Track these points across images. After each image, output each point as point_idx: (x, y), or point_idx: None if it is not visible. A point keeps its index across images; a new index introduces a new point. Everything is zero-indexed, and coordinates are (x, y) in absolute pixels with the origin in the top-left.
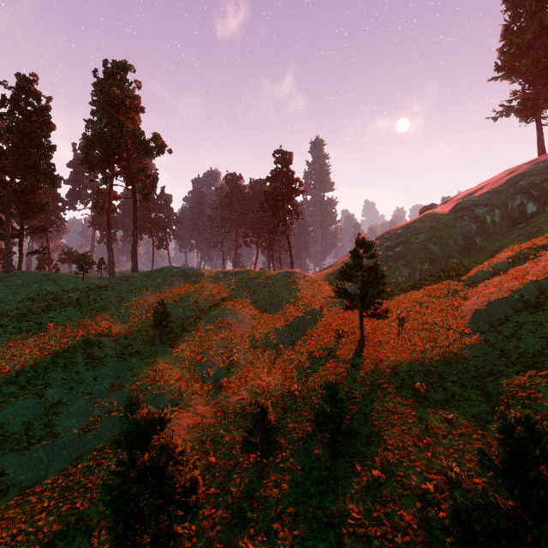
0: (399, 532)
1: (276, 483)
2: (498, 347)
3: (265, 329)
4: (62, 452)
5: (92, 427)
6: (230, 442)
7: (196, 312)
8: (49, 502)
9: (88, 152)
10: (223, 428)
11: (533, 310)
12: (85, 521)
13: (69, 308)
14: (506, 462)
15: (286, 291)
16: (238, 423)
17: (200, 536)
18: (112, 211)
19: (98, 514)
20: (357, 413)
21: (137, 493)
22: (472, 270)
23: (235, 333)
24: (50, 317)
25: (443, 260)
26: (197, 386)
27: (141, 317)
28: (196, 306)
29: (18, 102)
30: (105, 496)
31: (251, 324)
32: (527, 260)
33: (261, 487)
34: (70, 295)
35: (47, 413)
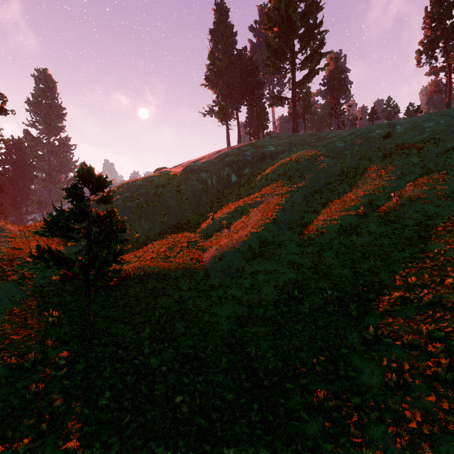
0: None
1: None
2: (245, 302)
3: None
4: None
5: None
6: None
7: None
8: None
9: None
10: None
11: (259, 258)
12: None
13: None
14: None
15: None
16: None
17: None
18: None
19: None
20: None
21: None
22: (204, 223)
23: None
24: None
25: (179, 214)
26: None
27: None
28: None
29: None
30: None
31: None
32: (241, 215)
33: None
34: None
35: None
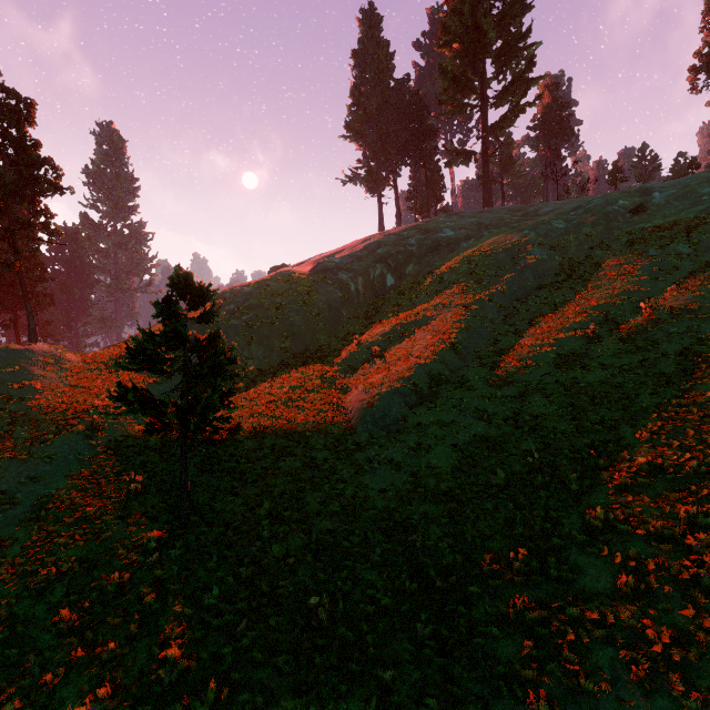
0: None
1: None
2: (407, 468)
3: None
4: None
5: None
6: None
7: None
8: None
9: None
10: None
11: (429, 404)
12: None
13: None
14: None
15: None
16: None
17: None
18: None
19: None
20: None
21: None
22: (346, 349)
23: None
24: None
25: (308, 336)
26: None
27: None
28: None
29: None
30: None
31: None
32: (402, 338)
33: None
34: None
35: None
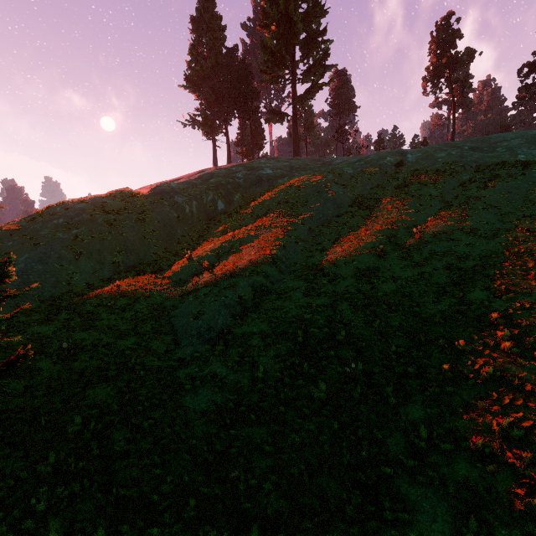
0: None
1: None
2: (231, 384)
3: None
4: None
5: None
6: None
7: None
8: None
9: None
10: None
11: (252, 315)
12: None
13: None
14: None
15: None
16: None
17: None
18: None
19: None
20: None
21: None
22: (177, 263)
23: None
24: None
25: (142, 251)
26: None
27: None
28: None
29: None
30: None
31: None
32: (229, 254)
33: None
34: None
35: None
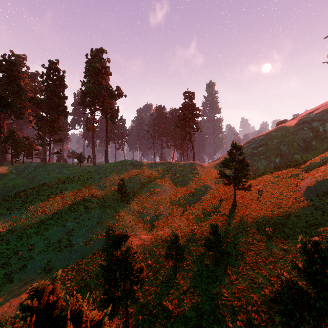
0: (250, 305)
1: (183, 276)
2: (321, 209)
3: (178, 195)
4: (75, 254)
5: (89, 242)
6: (159, 254)
7: (140, 185)
8: (71, 276)
9: (83, 99)
10: (155, 247)
11: None
12: (88, 286)
13: (75, 182)
14: (306, 266)
15: (190, 174)
16: (163, 245)
17: (144, 298)
18: (94, 130)
19: (94, 283)
20: (230, 243)
21: (115, 270)
22: (308, 161)
23: (161, 197)
24: (66, 186)
25: (289, 155)
26: (141, 225)
27: (111, 187)
28: (140, 182)
29: (49, 75)
30: (101, 270)
31: (170, 192)
32: None
33: (175, 278)
34: (75, 175)
35: (67, 234)
